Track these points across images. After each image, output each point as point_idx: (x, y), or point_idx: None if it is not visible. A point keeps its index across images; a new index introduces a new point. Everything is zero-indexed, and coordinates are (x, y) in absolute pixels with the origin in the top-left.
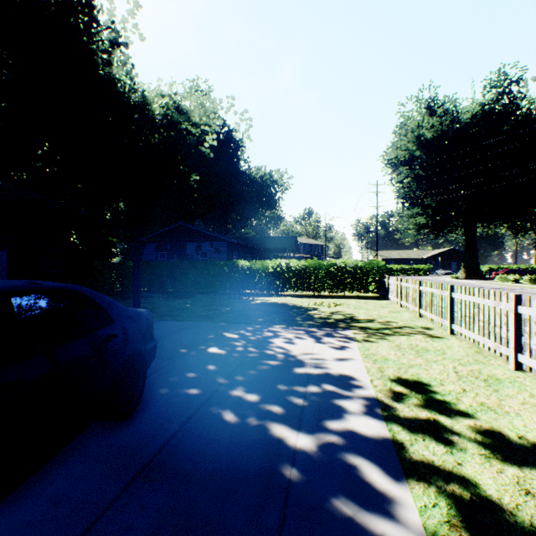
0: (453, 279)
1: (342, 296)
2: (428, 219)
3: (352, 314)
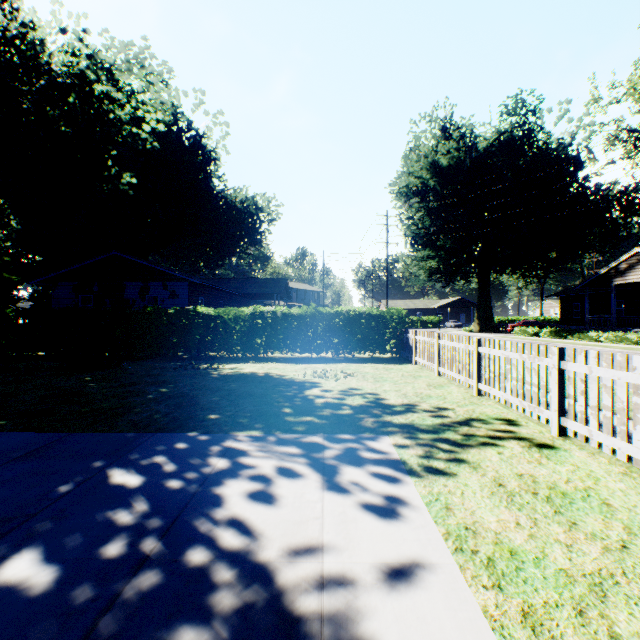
0: (467, 332)
1: (351, 358)
2: (440, 262)
3: (375, 393)
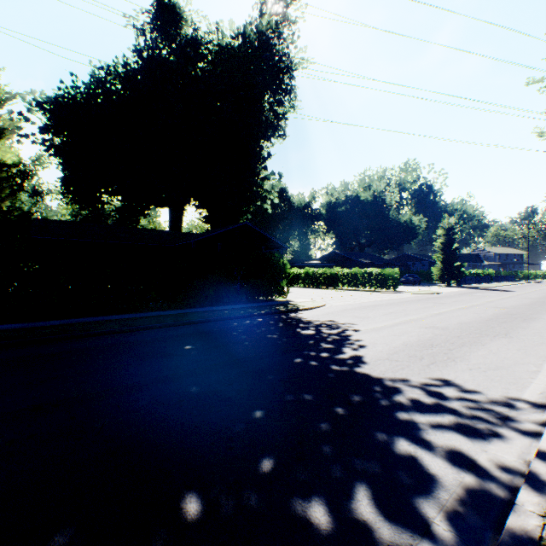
0: None
1: None
2: None
3: None
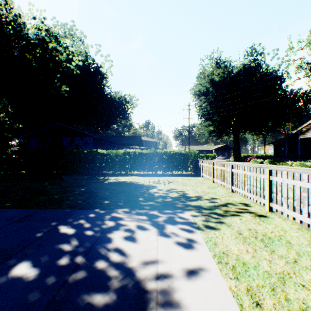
0: (228, 161)
1: (171, 174)
2: (215, 127)
3: (183, 191)
